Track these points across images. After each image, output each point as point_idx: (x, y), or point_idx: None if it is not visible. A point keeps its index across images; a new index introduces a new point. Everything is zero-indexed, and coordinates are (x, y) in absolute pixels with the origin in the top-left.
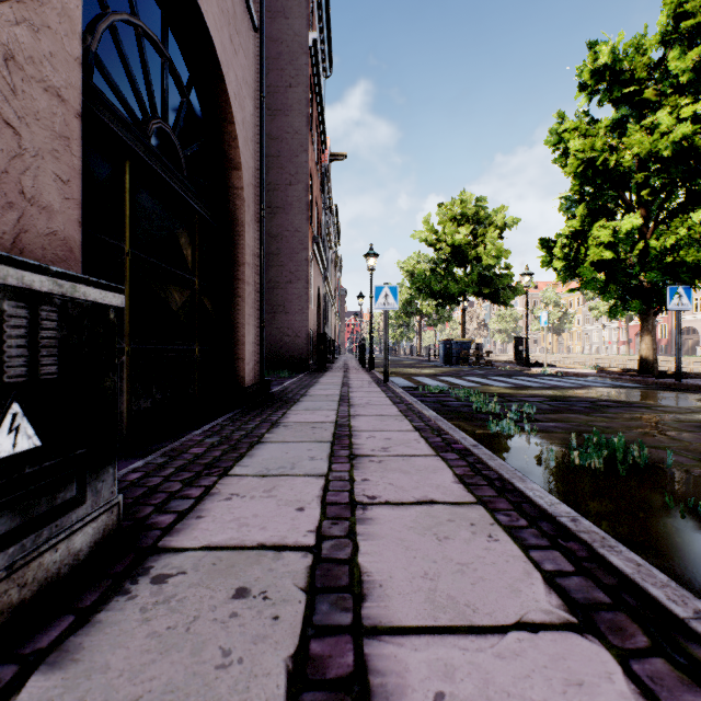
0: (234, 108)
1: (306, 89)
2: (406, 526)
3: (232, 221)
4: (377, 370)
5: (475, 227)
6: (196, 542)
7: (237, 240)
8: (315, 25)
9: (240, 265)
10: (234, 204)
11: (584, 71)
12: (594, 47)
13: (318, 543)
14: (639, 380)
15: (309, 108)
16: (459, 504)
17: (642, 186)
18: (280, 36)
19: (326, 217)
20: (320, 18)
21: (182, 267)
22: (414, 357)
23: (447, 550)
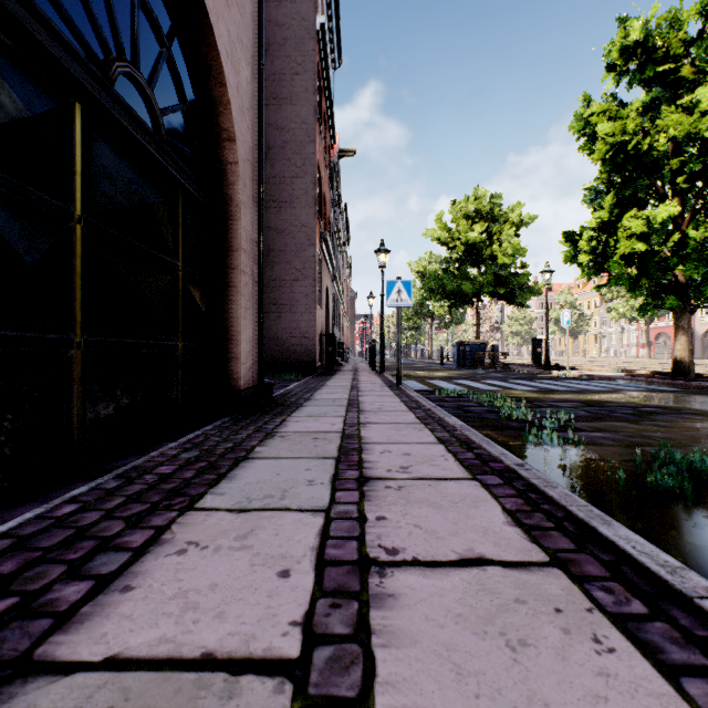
0: (226, 68)
1: (313, 76)
2: (451, 613)
3: (226, 201)
4: (388, 373)
5: (490, 225)
6: (100, 649)
7: (231, 222)
8: (324, 12)
9: (234, 251)
10: (228, 181)
11: (612, 50)
12: (624, 23)
13: (304, 655)
14: (675, 384)
15: (316, 97)
16: (525, 565)
17: (677, 173)
18: (286, 21)
19: (335, 215)
20: (328, 5)
21: (160, 247)
22: (426, 360)
23: (532, 676)
